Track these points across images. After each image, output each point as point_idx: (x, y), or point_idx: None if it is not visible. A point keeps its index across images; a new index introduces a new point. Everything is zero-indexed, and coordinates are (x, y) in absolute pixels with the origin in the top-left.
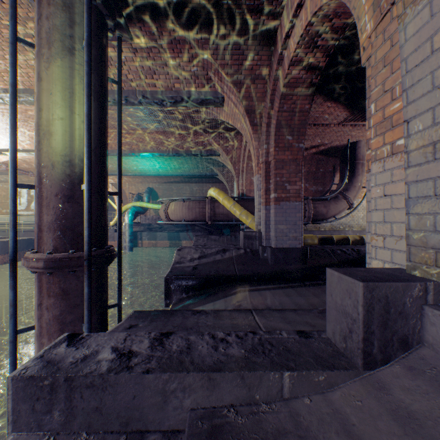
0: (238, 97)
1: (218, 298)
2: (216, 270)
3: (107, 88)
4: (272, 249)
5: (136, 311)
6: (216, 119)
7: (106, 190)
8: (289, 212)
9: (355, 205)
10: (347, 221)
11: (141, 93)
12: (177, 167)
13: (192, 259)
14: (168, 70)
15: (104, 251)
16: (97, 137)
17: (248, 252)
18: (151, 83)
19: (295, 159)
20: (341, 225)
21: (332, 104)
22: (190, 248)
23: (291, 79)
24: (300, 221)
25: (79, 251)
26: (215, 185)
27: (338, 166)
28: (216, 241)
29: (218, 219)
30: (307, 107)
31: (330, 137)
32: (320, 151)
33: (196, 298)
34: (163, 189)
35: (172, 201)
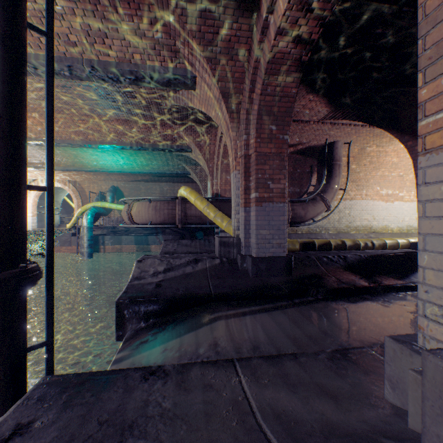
0: (212, 76)
1: (187, 331)
2: (186, 287)
3: (25, 35)
4: (253, 258)
5: (47, 378)
6: (187, 108)
7: (22, 183)
8: (273, 215)
9: (331, 207)
10: (323, 224)
11: (89, 63)
12: (145, 163)
13: (155, 273)
14: (124, 33)
15: (14, 272)
16: (4, 103)
17: (225, 262)
18: (103, 50)
19: (279, 153)
20: (318, 228)
21: (314, 98)
22: (154, 258)
23: (278, 53)
24: (285, 226)
25: None
26: (187, 185)
27: (315, 167)
28: (188, 246)
29: (190, 222)
30: (294, 91)
31: (308, 136)
32: (298, 151)
33: (158, 330)
34: (129, 188)
35: (137, 201)
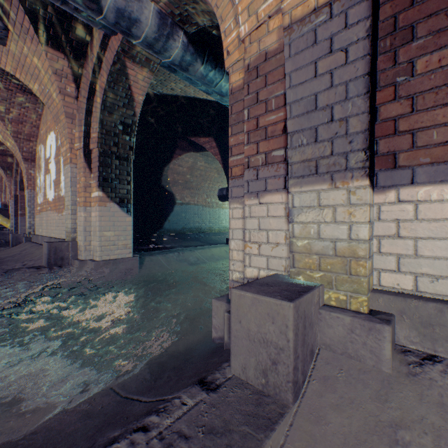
0: None
1: None
2: None
3: None
4: None
5: None
6: None
7: None
8: None
9: None
10: None
11: None
12: None
13: None
14: None
15: None
16: None
17: (3, 242)
18: None
19: None
20: None
21: None
22: None
23: None
24: None
25: None
26: None
27: None
28: None
29: None
30: None
31: None
32: None
33: None
34: None
35: None
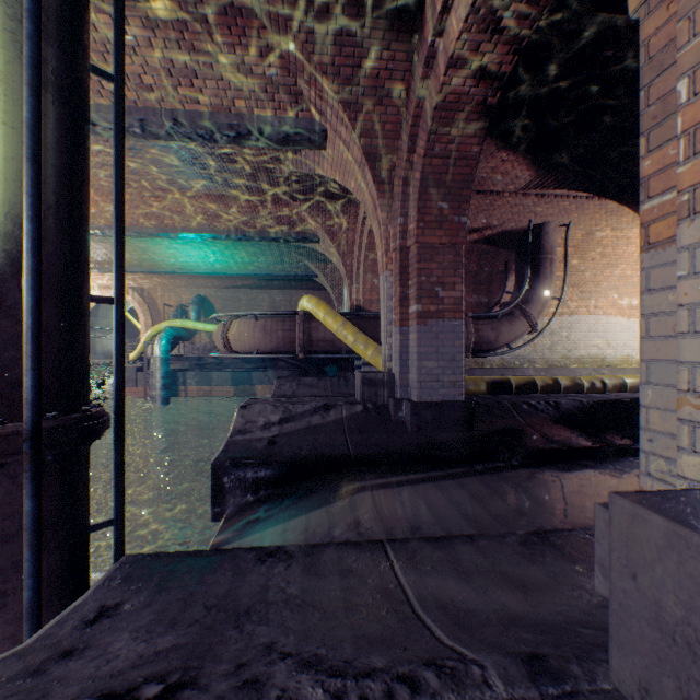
0: (352, 130)
1: (316, 506)
2: (313, 446)
3: (88, 84)
4: (413, 404)
5: (130, 556)
6: (312, 176)
7: (84, 292)
8: (443, 338)
9: (539, 326)
10: (526, 353)
11: (171, 115)
12: (247, 261)
13: (267, 424)
14: (222, 71)
15: (76, 417)
16: (62, 181)
17: (370, 410)
18: (190, 95)
19: (453, 244)
20: (517, 360)
21: (509, 156)
22: (265, 403)
23: (450, 95)
24: (462, 354)
25: (15, 420)
26: (312, 292)
27: (513, 264)
28: (314, 387)
29: (316, 350)
30: (476, 150)
31: (501, 215)
32: (485, 238)
33: (273, 505)
34: (223, 298)
35: (237, 319)
